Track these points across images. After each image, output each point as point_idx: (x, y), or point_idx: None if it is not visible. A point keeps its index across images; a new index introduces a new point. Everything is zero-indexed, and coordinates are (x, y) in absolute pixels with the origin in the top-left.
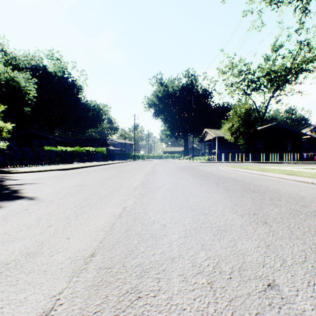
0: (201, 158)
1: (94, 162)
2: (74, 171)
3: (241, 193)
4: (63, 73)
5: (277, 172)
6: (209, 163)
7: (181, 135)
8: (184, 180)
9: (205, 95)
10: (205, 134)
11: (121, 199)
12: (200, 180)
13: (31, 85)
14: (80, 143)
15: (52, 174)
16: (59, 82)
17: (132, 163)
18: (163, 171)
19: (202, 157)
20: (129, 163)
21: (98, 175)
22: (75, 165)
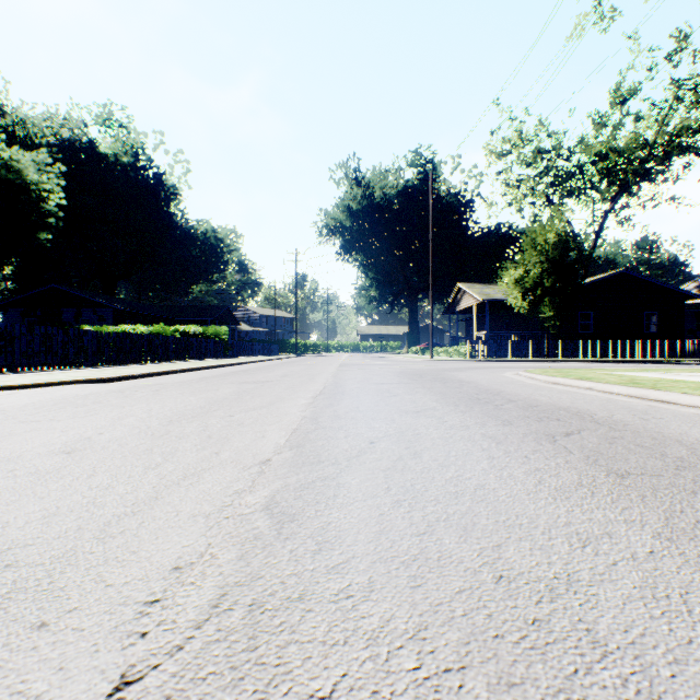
0: (451, 350)
1: (198, 359)
2: (124, 385)
3: (696, 496)
4: (135, 158)
5: (688, 389)
6: (471, 362)
7: (402, 299)
8: (432, 420)
9: (458, 206)
10: (458, 295)
11: (163, 560)
12: (485, 422)
13: (52, 180)
14: (172, 317)
15: (49, 395)
16: (125, 178)
17: (288, 363)
18: (364, 386)
19: (452, 349)
20: (281, 363)
21: (175, 398)
22: (141, 369)
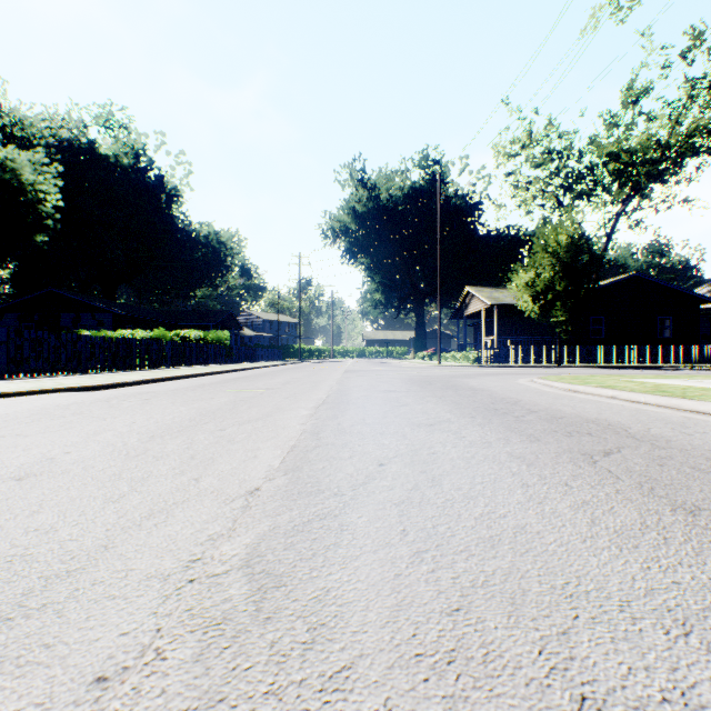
0: (459, 356)
1: (199, 365)
2: (114, 393)
3: None
4: (136, 159)
5: None
6: (480, 368)
7: (409, 303)
8: (448, 436)
9: (466, 208)
10: (466, 300)
11: (83, 663)
12: (508, 438)
13: (48, 180)
14: (173, 322)
15: (28, 405)
16: (125, 180)
17: (291, 369)
18: (371, 394)
19: (460, 354)
20: (284, 369)
21: (164, 409)
22: (137, 375)
